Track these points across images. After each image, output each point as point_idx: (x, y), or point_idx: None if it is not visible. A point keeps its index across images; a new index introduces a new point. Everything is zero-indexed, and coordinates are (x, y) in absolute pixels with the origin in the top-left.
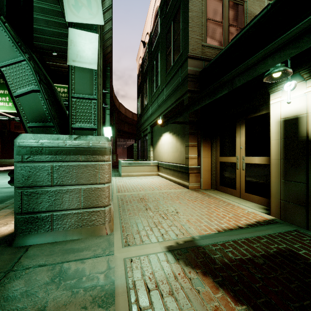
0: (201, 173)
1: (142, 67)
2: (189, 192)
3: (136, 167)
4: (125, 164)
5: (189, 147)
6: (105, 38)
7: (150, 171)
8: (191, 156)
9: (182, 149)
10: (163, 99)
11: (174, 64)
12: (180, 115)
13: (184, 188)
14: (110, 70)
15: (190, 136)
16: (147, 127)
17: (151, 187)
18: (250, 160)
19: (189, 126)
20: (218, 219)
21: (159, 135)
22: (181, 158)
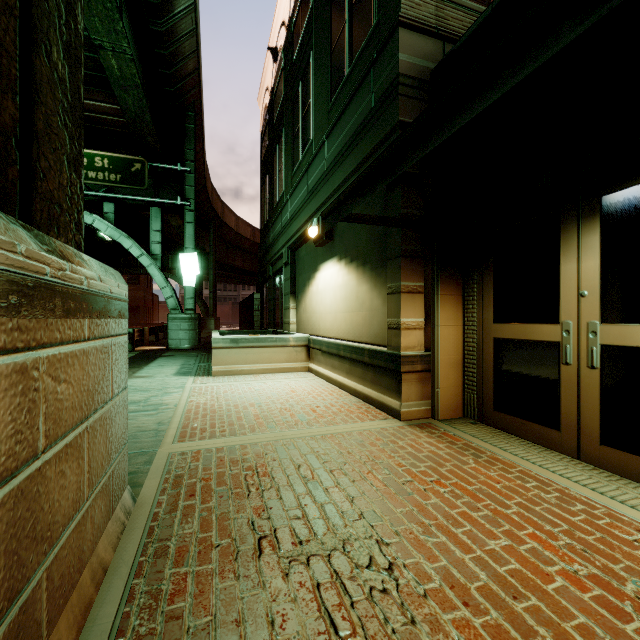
0: (436, 371)
1: (271, 110)
2: (406, 435)
3: (252, 350)
4: (223, 343)
5: (401, 296)
6: (178, 31)
7: (288, 360)
8: (406, 321)
9: (377, 302)
10: (322, 171)
11: (352, 68)
12: (387, 174)
13: (385, 417)
14: (194, 118)
15: (405, 262)
16: (282, 251)
17: (288, 413)
18: (624, 334)
19: (401, 231)
20: (607, 636)
21: (310, 268)
22: (374, 328)
